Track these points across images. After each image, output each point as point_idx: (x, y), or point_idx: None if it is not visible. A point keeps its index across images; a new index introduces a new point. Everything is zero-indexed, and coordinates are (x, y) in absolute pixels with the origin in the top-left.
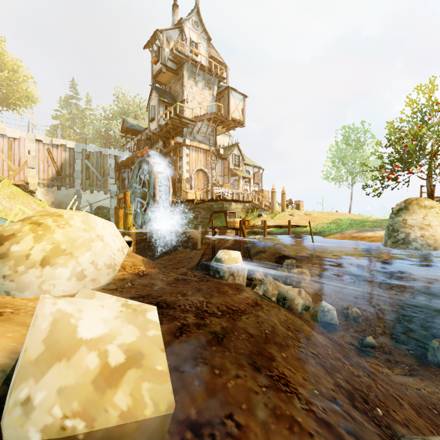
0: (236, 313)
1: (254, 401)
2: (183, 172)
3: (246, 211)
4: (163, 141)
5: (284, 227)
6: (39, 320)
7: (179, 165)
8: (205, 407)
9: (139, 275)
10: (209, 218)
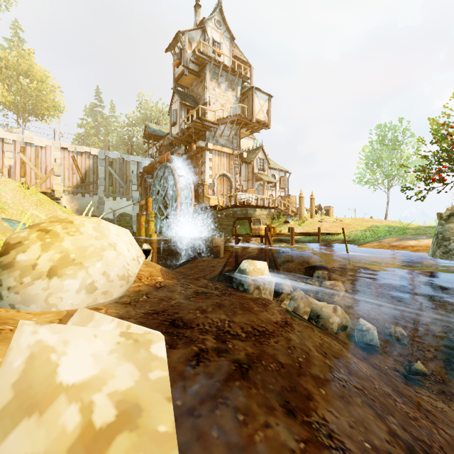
0: (263, 336)
1: None
2: (206, 178)
3: (271, 217)
4: (185, 146)
5: (314, 234)
6: (12, 354)
7: (202, 170)
8: None
9: (155, 287)
10: (232, 225)
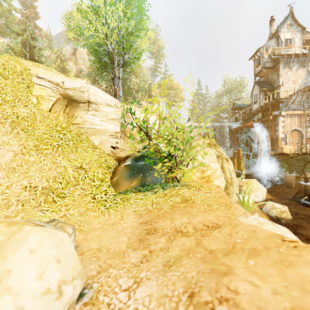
0: None
1: (309, 227)
2: (279, 134)
3: None
4: (262, 113)
5: None
6: (269, 203)
7: (275, 129)
8: (297, 224)
9: (270, 199)
10: (303, 166)
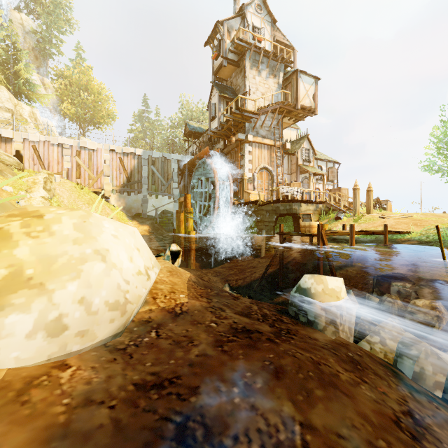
0: None
1: None
2: (245, 172)
3: (319, 213)
4: (224, 140)
5: (379, 233)
6: None
7: (241, 164)
8: None
9: (173, 313)
10: (274, 221)
